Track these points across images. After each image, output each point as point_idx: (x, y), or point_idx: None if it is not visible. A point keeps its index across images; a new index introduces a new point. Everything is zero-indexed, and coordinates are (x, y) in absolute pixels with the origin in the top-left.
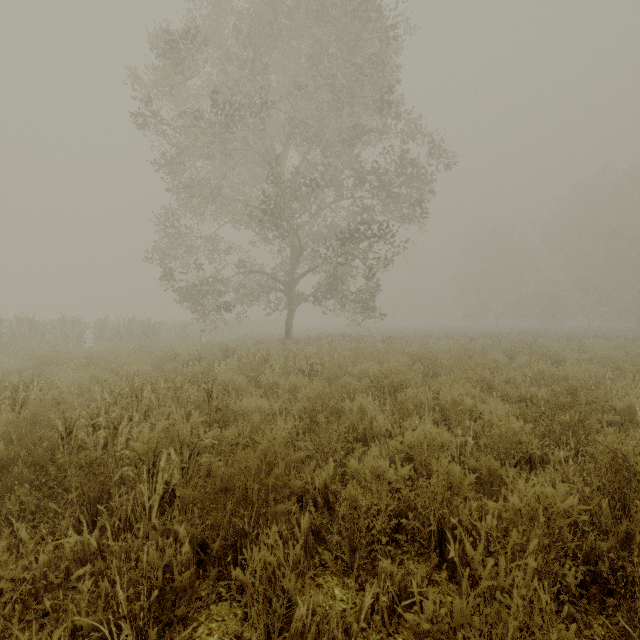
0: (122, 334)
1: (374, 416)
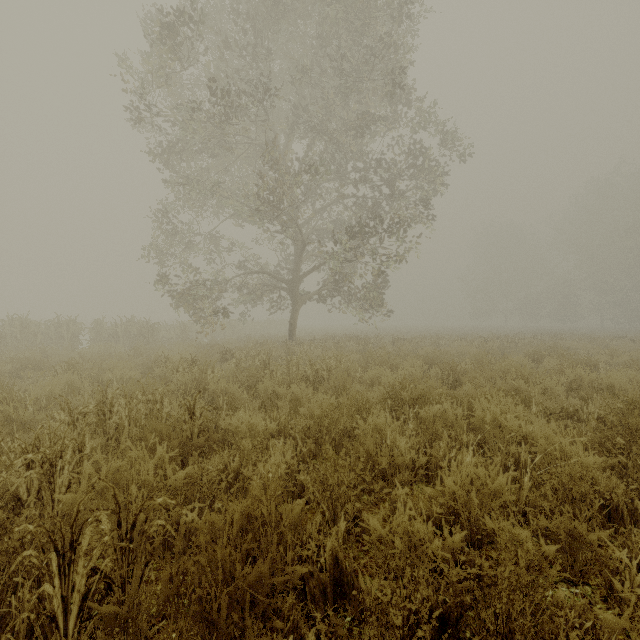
0: (119, 335)
1: (394, 440)
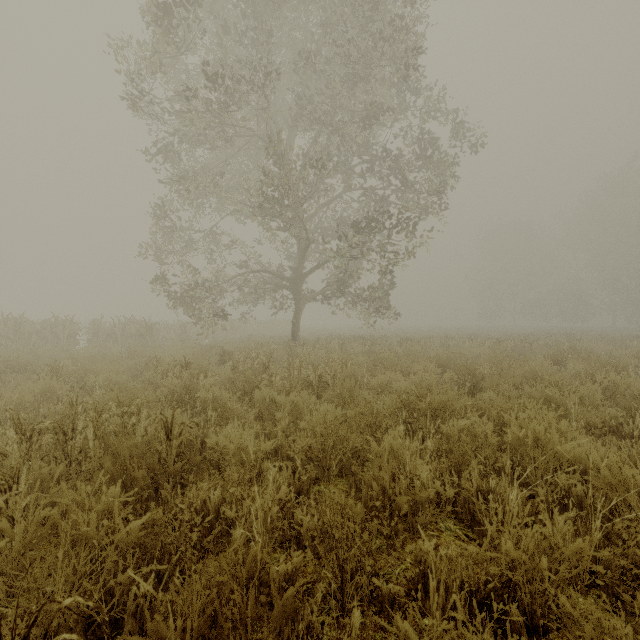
0: (117, 335)
1: (415, 467)
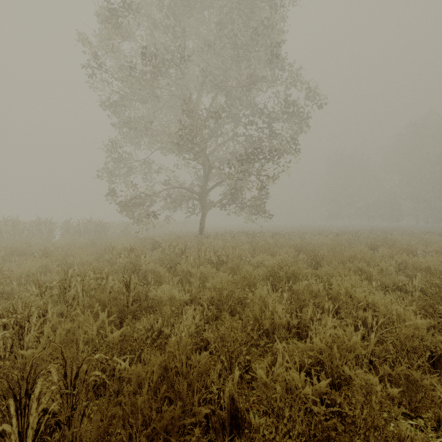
0: (81, 231)
1: (274, 307)
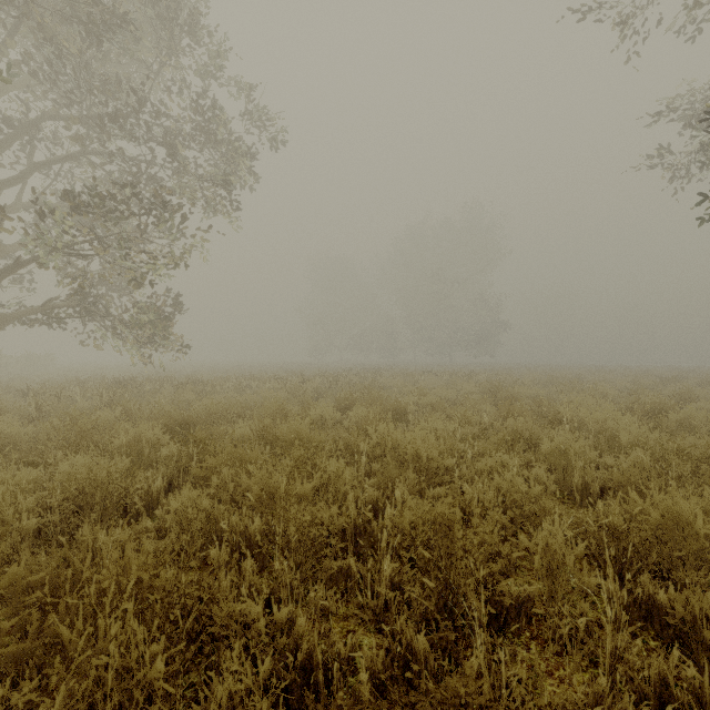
0: None
1: None
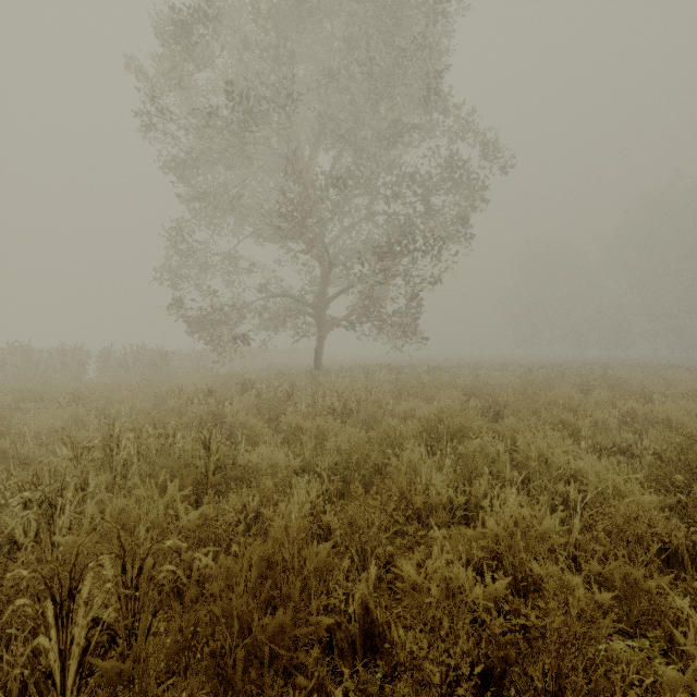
0: (129, 364)
1: (430, 478)
